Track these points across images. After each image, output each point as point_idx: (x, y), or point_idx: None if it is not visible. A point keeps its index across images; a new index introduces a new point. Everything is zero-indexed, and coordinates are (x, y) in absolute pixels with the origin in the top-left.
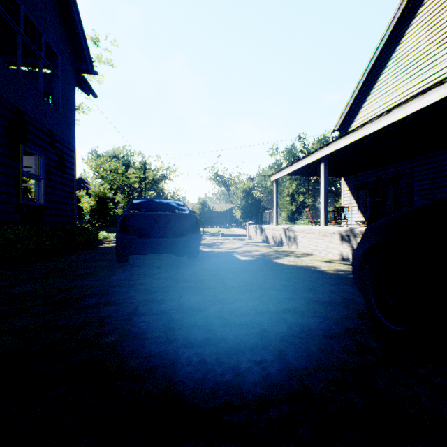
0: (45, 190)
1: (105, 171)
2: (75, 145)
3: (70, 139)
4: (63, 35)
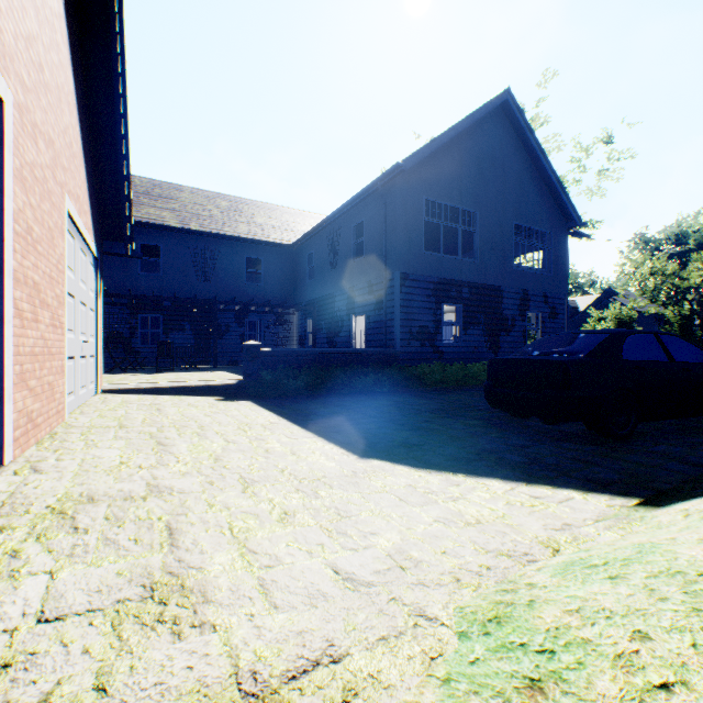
0: (540, 335)
1: (642, 275)
2: (564, 293)
3: (560, 290)
4: (554, 214)
